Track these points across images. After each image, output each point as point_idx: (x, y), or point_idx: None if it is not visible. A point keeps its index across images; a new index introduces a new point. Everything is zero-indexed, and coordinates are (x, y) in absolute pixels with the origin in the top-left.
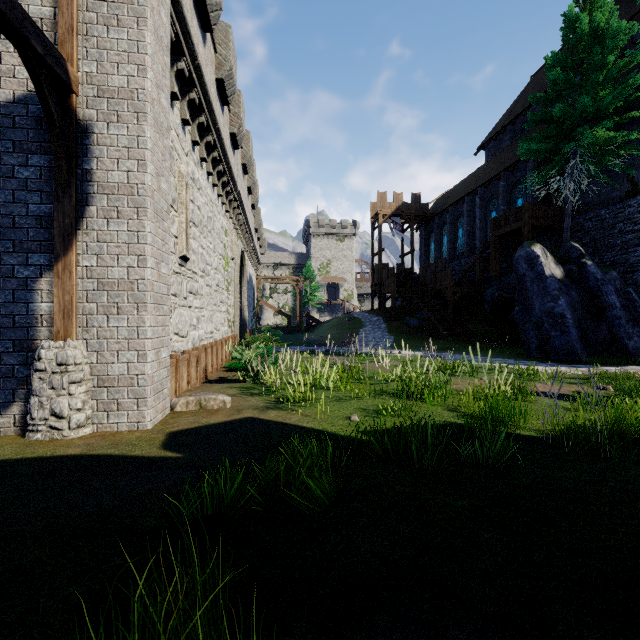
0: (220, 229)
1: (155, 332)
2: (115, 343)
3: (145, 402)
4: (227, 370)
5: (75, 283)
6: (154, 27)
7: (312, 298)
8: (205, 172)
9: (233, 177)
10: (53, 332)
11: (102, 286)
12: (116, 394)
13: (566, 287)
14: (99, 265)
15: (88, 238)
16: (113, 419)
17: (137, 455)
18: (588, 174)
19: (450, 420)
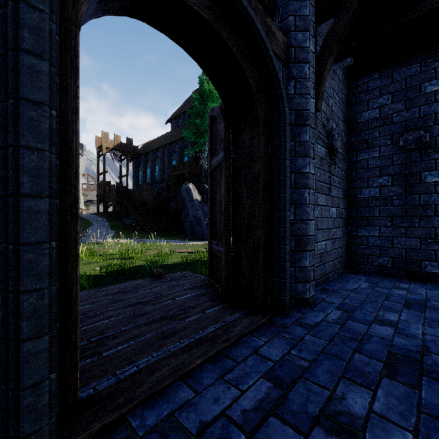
0: None
1: None
2: None
3: None
4: None
5: None
6: None
7: None
8: None
9: None
10: None
11: None
12: None
13: (202, 205)
14: None
15: None
16: None
17: None
18: None
19: (142, 264)
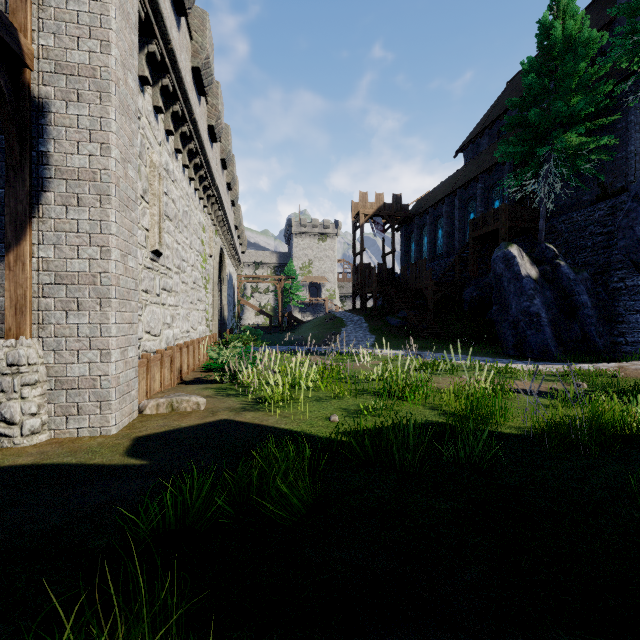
0: (197, 225)
1: (121, 330)
2: (75, 341)
3: (109, 405)
4: (204, 370)
5: (29, 276)
6: (119, 1)
7: (294, 298)
8: (180, 164)
9: (211, 171)
10: (4, 329)
11: (60, 279)
12: (76, 397)
13: (541, 287)
14: (57, 256)
15: (44, 227)
16: (73, 424)
17: (97, 463)
18: (561, 178)
19: (431, 419)
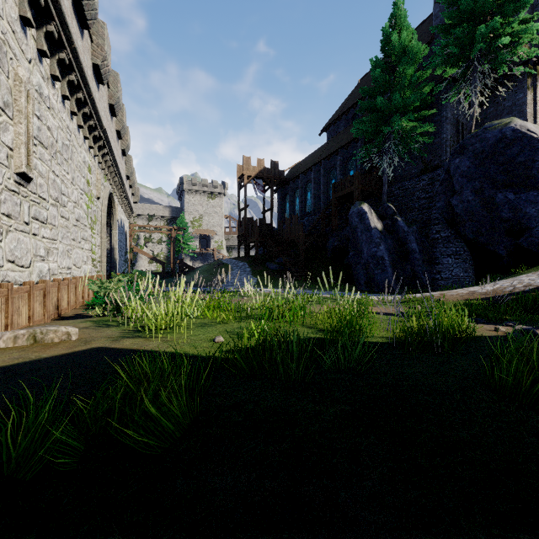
0: (81, 163)
1: None
2: None
3: None
4: (88, 308)
5: None
6: None
7: (185, 247)
8: (59, 94)
9: (97, 112)
10: None
11: None
12: None
13: (384, 237)
14: None
15: None
16: None
17: None
18: (398, 154)
19: (310, 335)
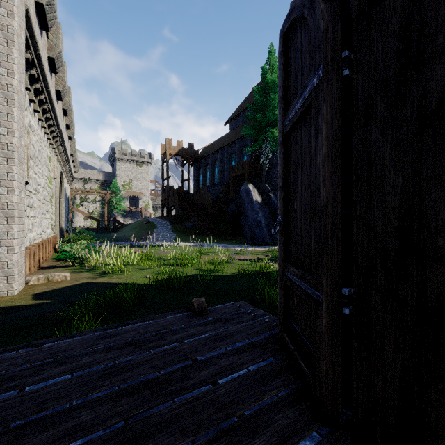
0: (46, 157)
1: (19, 235)
2: None
3: (13, 278)
4: (54, 260)
5: None
6: (18, 46)
7: (118, 207)
8: (37, 118)
9: (57, 120)
10: None
11: None
12: None
13: (262, 207)
14: None
15: None
16: None
17: (19, 305)
18: (272, 150)
19: (196, 273)
